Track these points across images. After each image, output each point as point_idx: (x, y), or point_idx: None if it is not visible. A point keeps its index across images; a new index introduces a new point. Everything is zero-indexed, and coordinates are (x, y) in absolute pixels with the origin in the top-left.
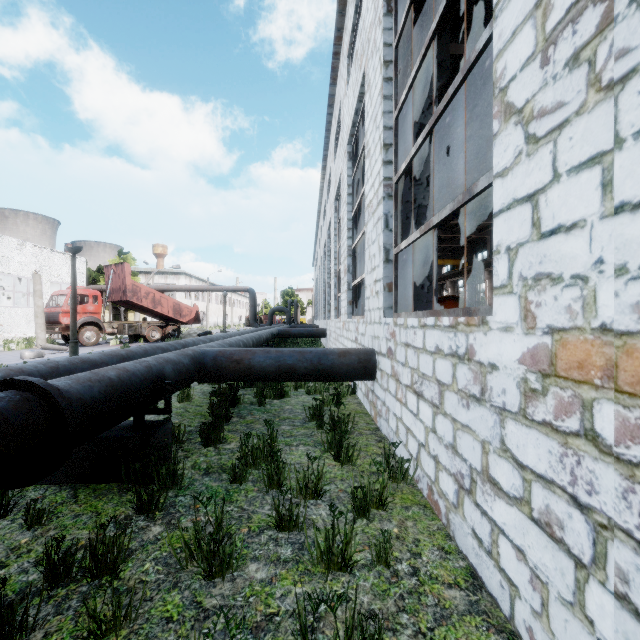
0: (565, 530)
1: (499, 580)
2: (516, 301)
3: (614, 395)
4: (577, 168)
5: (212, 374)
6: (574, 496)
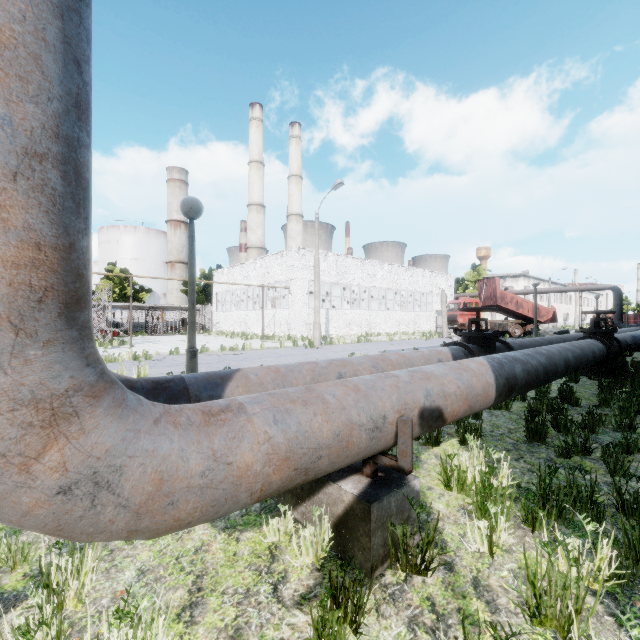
0: None
1: None
2: None
3: None
4: None
5: (639, 347)
6: None
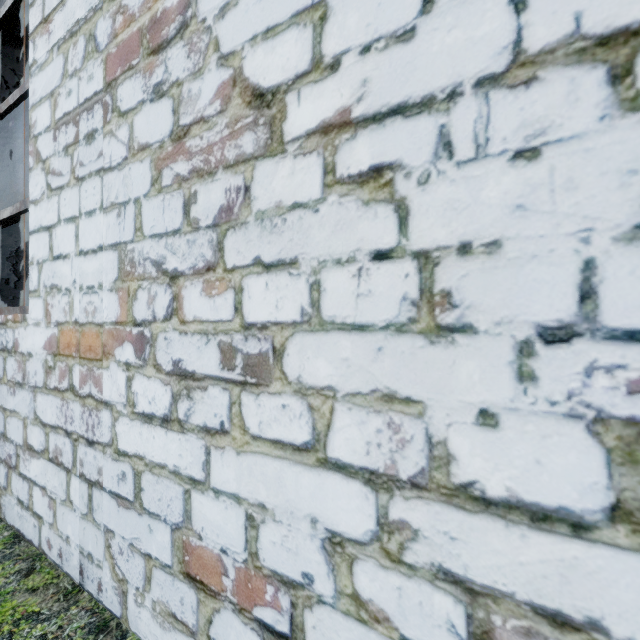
0: (63, 455)
1: (34, 523)
2: (42, 303)
3: (79, 360)
4: (68, 220)
5: None
6: (67, 430)
